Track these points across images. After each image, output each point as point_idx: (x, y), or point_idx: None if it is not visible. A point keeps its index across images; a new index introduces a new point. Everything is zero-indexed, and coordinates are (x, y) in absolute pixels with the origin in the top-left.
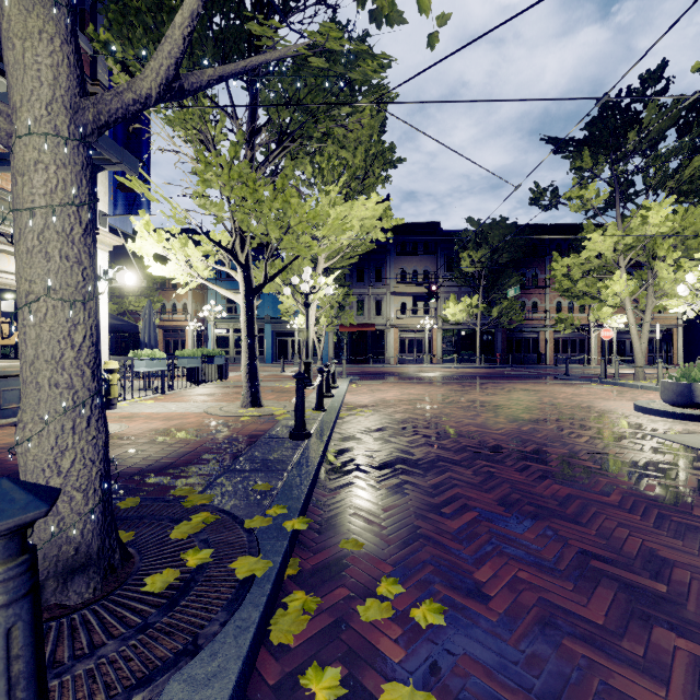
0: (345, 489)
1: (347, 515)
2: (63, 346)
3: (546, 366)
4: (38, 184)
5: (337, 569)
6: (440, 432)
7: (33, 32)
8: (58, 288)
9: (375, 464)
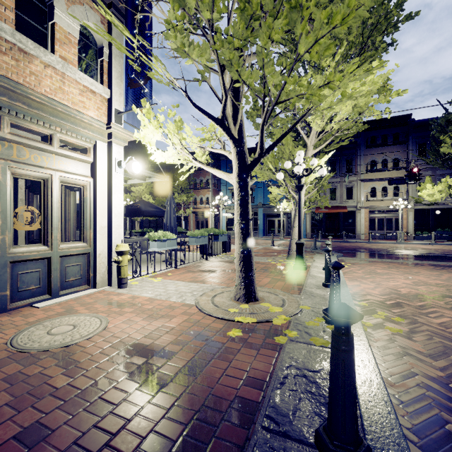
0: None
1: None
2: None
3: None
4: None
5: None
6: None
7: None
8: None
9: None
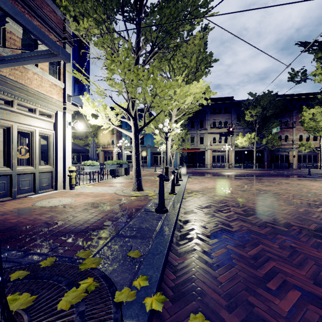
0: (189, 254)
1: (193, 282)
2: None
3: (294, 170)
4: None
5: None
6: (245, 210)
7: None
8: None
9: (208, 233)
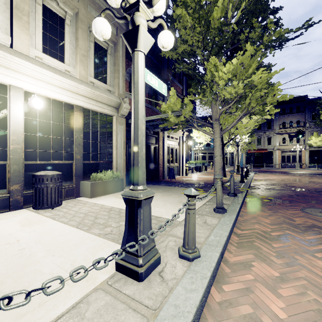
0: (255, 190)
1: (256, 192)
2: (220, 161)
3: None
4: (218, 143)
5: (255, 195)
6: (287, 186)
7: (217, 126)
8: (219, 154)
9: (263, 188)
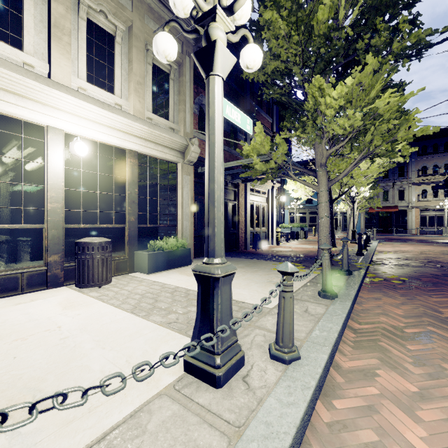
0: (380, 267)
1: (382, 270)
2: (326, 224)
3: None
4: (324, 198)
5: (380, 274)
6: (429, 261)
7: (323, 175)
8: (326, 215)
9: (392, 264)
